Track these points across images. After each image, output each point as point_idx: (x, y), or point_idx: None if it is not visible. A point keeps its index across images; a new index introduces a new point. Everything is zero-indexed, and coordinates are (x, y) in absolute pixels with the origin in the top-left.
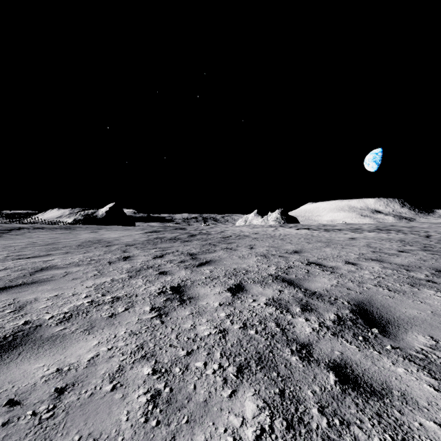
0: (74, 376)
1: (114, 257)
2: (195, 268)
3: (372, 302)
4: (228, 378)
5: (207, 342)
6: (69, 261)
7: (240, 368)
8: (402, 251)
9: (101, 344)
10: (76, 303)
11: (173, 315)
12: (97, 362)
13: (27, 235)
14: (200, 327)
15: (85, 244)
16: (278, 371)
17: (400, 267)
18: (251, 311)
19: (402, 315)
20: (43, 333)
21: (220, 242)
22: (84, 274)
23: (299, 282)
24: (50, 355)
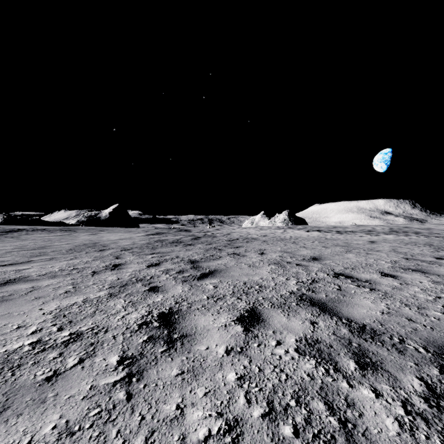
0: None
1: (102, 265)
2: (195, 281)
3: None
4: None
5: None
6: (46, 270)
7: None
8: (441, 258)
9: None
10: (12, 346)
11: (151, 376)
12: None
13: (23, 237)
14: (191, 413)
15: (77, 249)
16: None
17: None
18: (276, 367)
19: None
20: None
21: (226, 246)
22: (53, 290)
23: (334, 307)
24: None
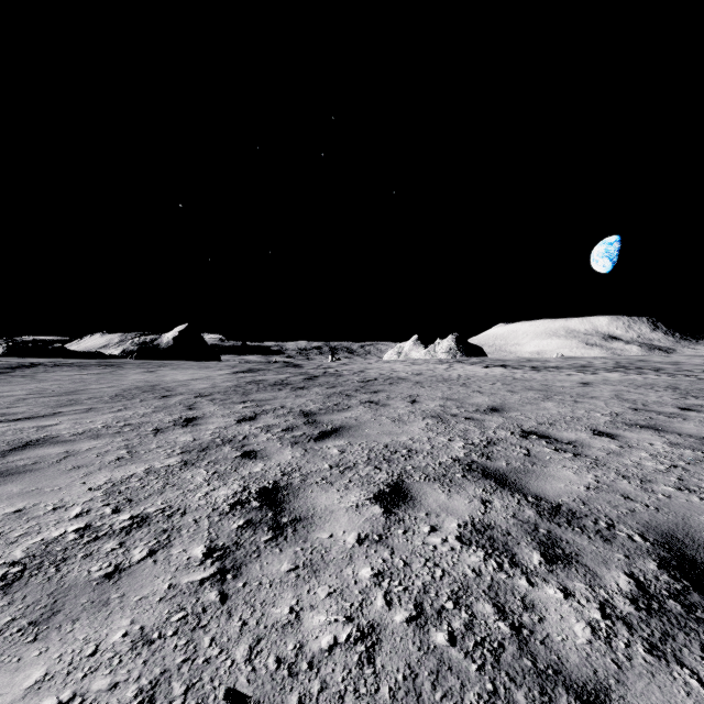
0: None
1: (168, 419)
2: (311, 443)
3: (696, 537)
4: None
5: (325, 677)
6: (84, 427)
7: None
8: (688, 409)
9: (48, 685)
10: (51, 533)
11: (253, 572)
12: None
13: (40, 376)
14: (311, 617)
15: (127, 394)
16: None
17: (703, 444)
18: (429, 561)
19: None
20: None
21: (359, 389)
22: (99, 457)
23: (518, 479)
24: None
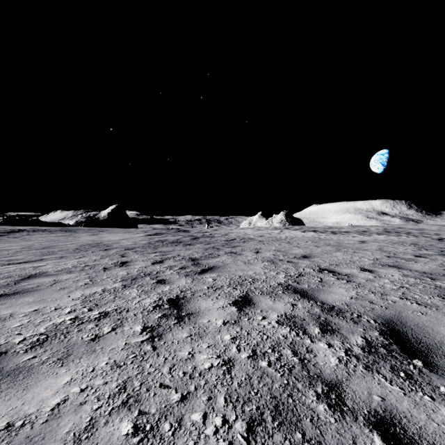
0: (27, 437)
1: (111, 262)
2: (196, 275)
3: (403, 321)
4: (235, 443)
5: (207, 379)
6: (61, 267)
7: (252, 425)
8: (419, 256)
9: (74, 382)
10: (57, 320)
11: (168, 337)
12: (62, 413)
13: (26, 238)
14: (199, 356)
15: (83, 248)
16: (302, 429)
17: (422, 275)
18: (261, 332)
19: (444, 339)
20: (6, 364)
21: (224, 245)
22: (74, 283)
23: (313, 294)
24: (4, 400)
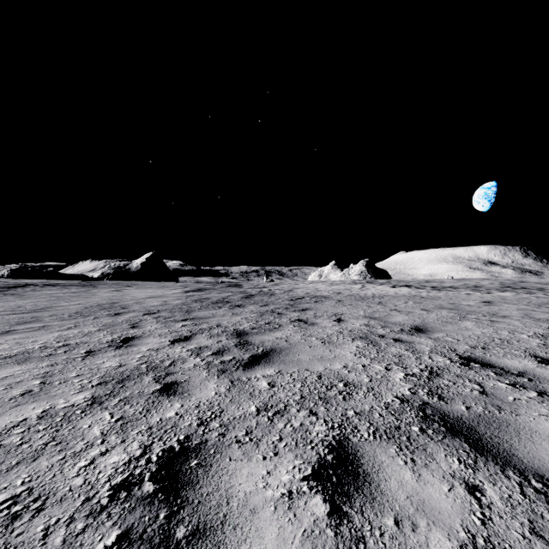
0: None
1: (107, 339)
2: (239, 372)
3: None
4: None
5: None
6: (21, 348)
7: None
8: None
9: None
10: None
11: None
12: None
13: (26, 295)
14: None
15: (86, 311)
16: None
17: None
18: None
19: None
20: None
21: (288, 307)
22: (5, 390)
23: (496, 439)
24: None
